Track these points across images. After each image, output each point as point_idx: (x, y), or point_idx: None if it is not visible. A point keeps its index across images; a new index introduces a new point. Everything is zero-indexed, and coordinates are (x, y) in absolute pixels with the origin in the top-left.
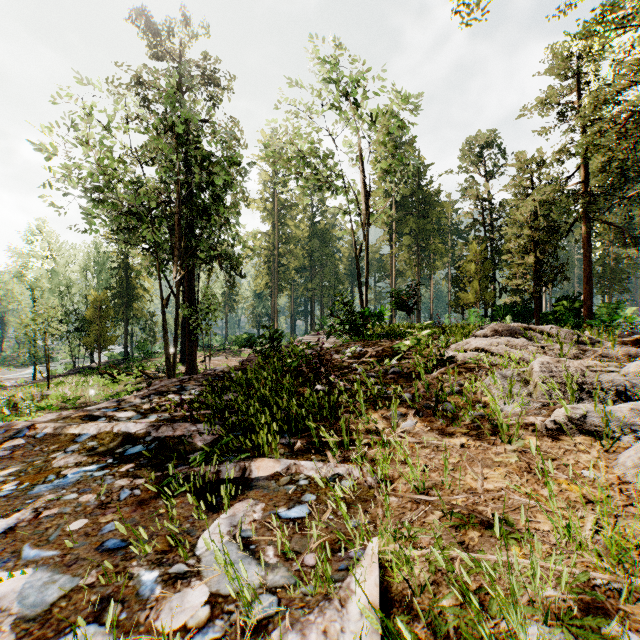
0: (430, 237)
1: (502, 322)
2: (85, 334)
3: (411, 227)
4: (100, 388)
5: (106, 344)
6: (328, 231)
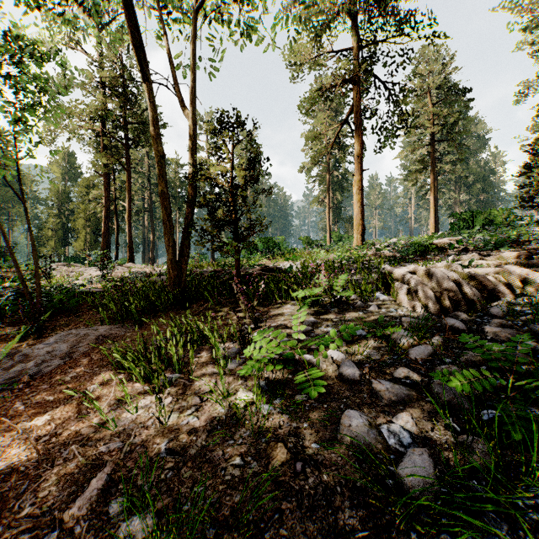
0: None
1: None
2: None
3: None
4: None
5: None
6: None
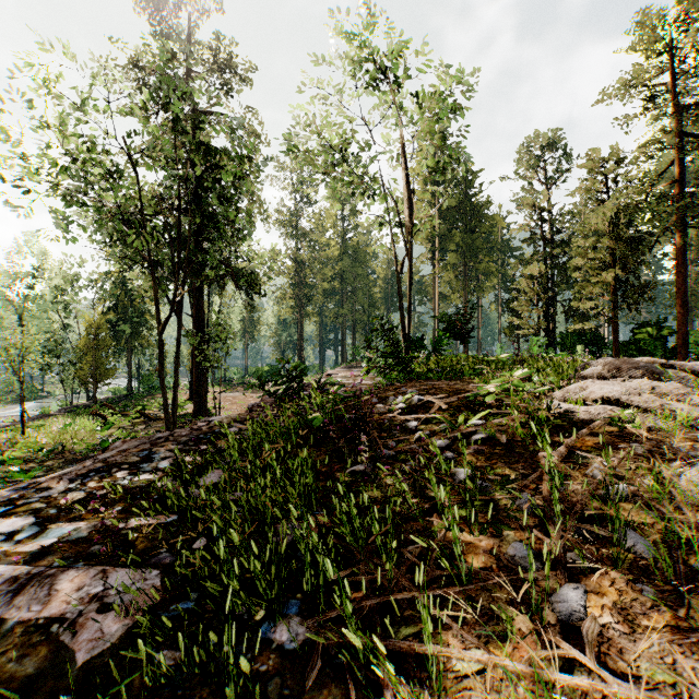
0: (478, 255)
1: (569, 353)
2: (80, 366)
3: (457, 243)
4: (87, 433)
5: (103, 378)
6: (361, 249)
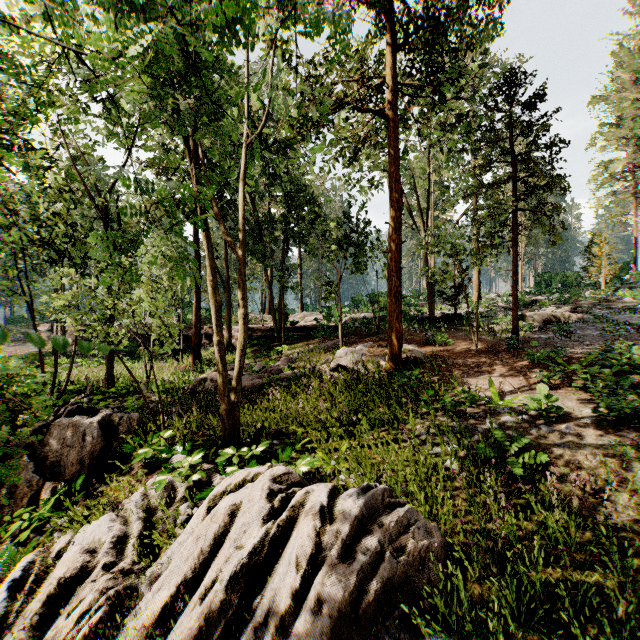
0: None
1: None
2: None
3: None
4: None
5: None
6: None
